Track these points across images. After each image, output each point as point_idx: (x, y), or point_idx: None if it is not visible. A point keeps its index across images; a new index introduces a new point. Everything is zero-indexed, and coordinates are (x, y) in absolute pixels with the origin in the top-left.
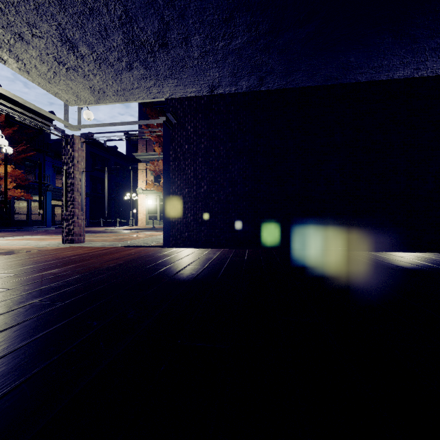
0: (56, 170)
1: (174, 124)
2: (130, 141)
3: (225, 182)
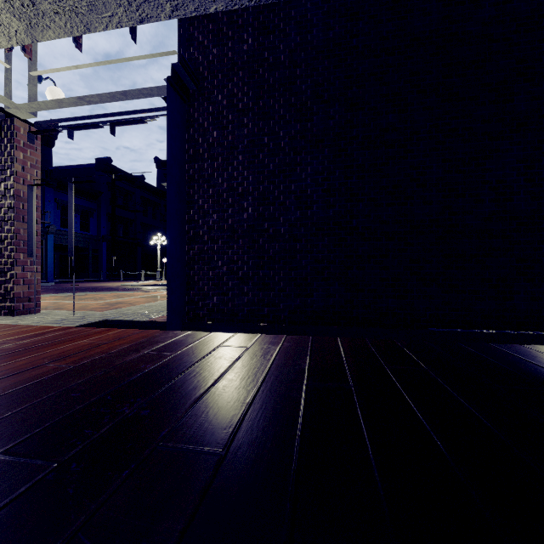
0: (60, 206)
1: (192, 93)
2: (113, 129)
3: (288, 200)
